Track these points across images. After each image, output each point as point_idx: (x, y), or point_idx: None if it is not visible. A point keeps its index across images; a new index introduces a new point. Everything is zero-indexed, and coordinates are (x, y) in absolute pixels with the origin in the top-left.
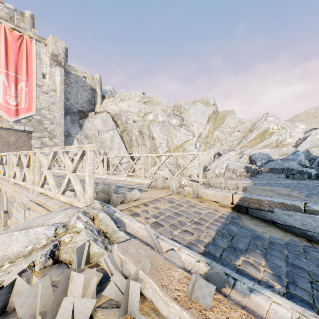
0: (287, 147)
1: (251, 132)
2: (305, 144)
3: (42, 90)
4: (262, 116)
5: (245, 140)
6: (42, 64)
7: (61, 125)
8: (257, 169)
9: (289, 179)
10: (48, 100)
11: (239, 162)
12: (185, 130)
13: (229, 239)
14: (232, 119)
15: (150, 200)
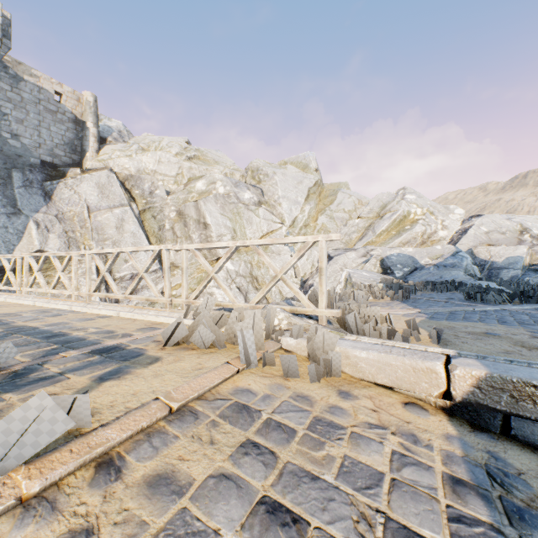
0: (442, 245)
1: (382, 219)
2: (467, 241)
3: None
4: (396, 194)
5: (372, 232)
6: None
7: None
8: (403, 284)
9: (474, 301)
10: None
11: (367, 270)
12: (267, 213)
13: None
14: (347, 197)
15: (147, 421)
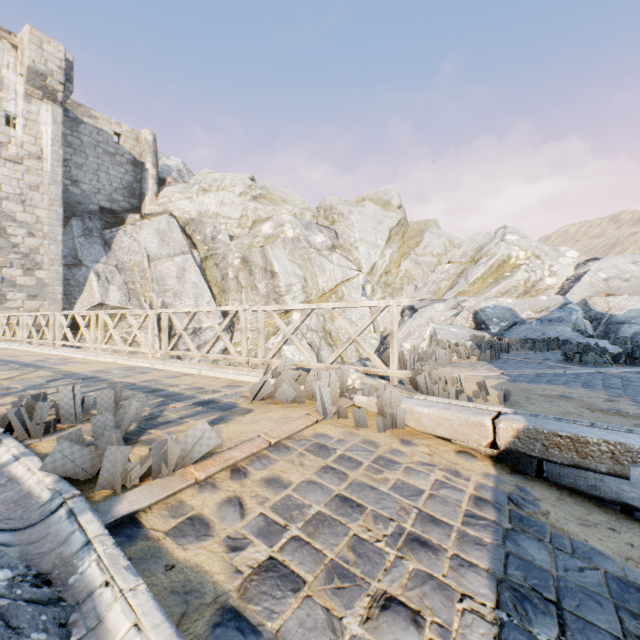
0: (548, 296)
1: (476, 264)
2: (580, 290)
3: (4, 155)
4: (495, 234)
5: (464, 280)
6: (3, 92)
7: (54, 240)
8: (496, 341)
9: (572, 363)
10: (20, 180)
11: (456, 325)
12: (342, 259)
13: (550, 624)
14: (436, 238)
15: (256, 448)
